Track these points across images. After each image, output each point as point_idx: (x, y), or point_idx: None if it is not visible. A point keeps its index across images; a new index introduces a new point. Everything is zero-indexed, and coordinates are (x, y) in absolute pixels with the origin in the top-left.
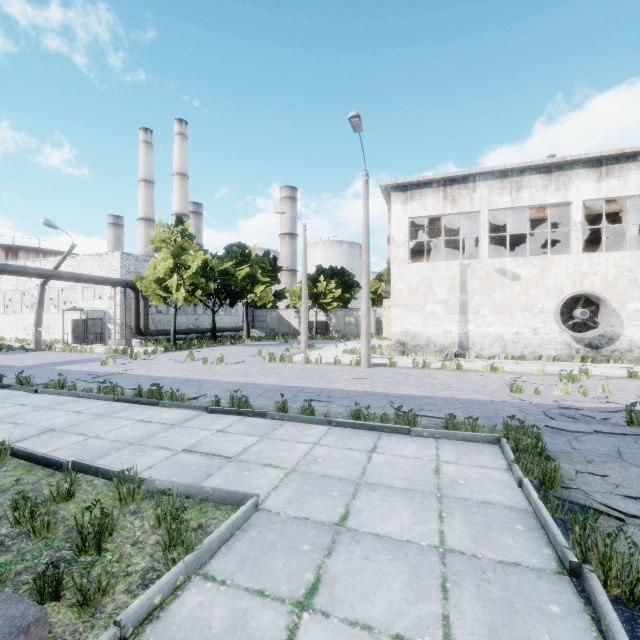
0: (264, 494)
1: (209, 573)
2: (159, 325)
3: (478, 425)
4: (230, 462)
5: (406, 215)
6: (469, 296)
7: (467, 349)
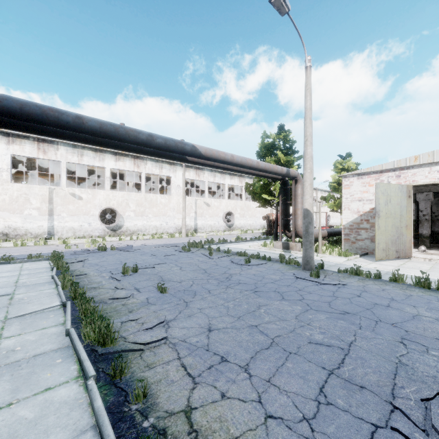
0: None
1: None
2: None
3: (42, 255)
4: None
5: (9, 152)
6: (55, 206)
7: (53, 235)
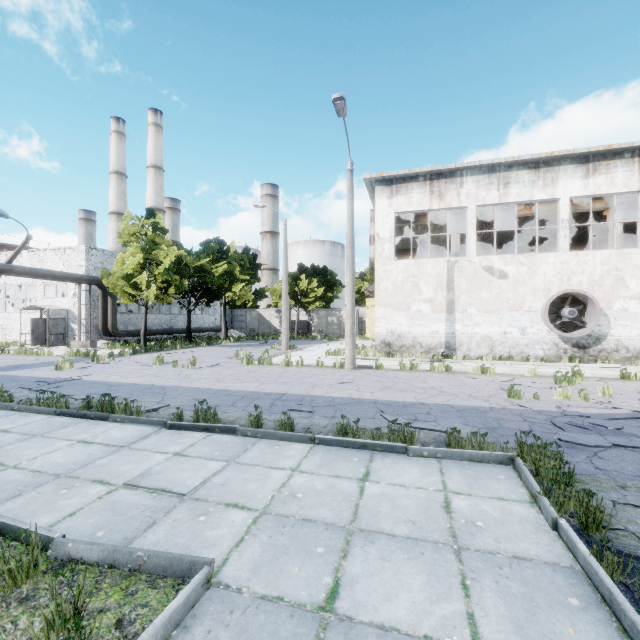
0: (222, 555)
1: None
2: (130, 325)
3: (487, 442)
4: (183, 501)
5: (391, 210)
6: (456, 295)
7: (454, 349)
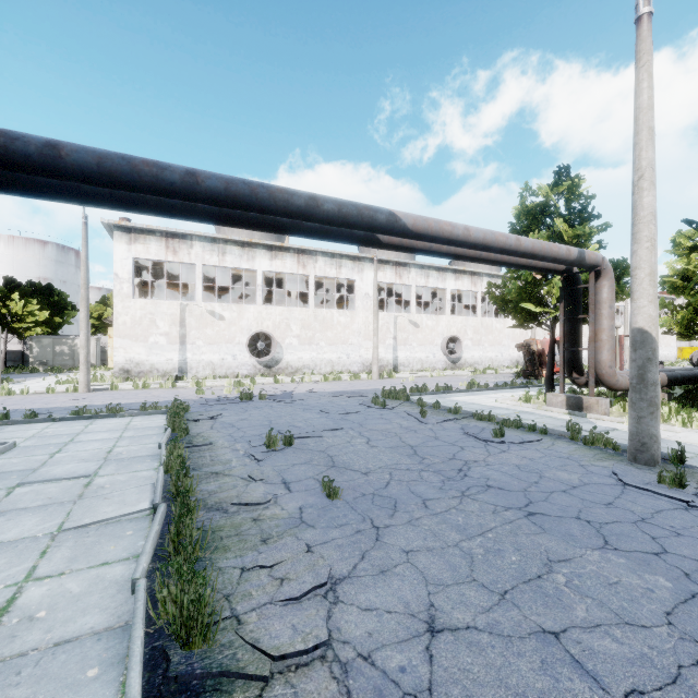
0: (16, 444)
1: (1, 459)
2: None
3: (159, 406)
4: None
5: (131, 255)
6: (188, 330)
7: (186, 373)
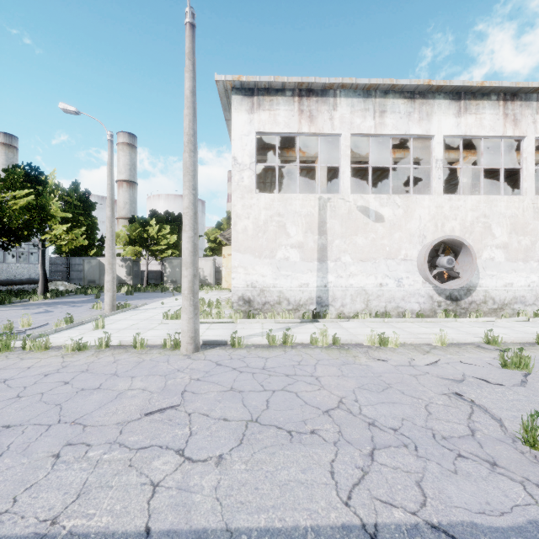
0: None
1: None
2: None
3: None
4: None
5: (252, 128)
6: (329, 239)
7: (327, 306)
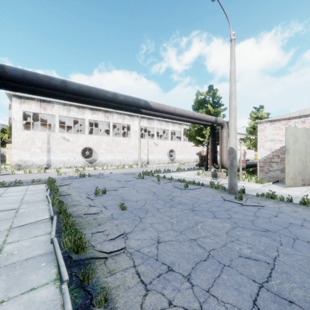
0: None
1: None
2: None
3: (41, 180)
4: None
5: (21, 109)
6: (51, 146)
7: (50, 166)
